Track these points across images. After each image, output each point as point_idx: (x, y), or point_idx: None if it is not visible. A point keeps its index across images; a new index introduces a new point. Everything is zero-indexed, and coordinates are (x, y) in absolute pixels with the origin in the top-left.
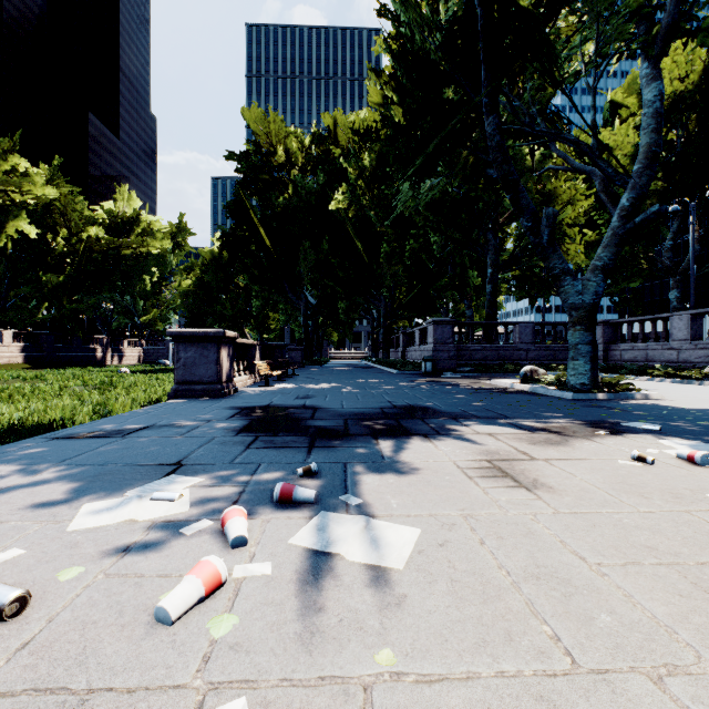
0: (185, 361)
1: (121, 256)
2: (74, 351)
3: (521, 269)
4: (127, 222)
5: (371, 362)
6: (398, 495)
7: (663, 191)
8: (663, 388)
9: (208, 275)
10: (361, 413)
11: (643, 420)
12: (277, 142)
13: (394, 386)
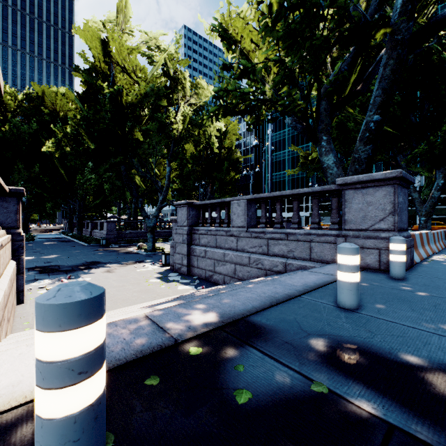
0: None
1: None
2: None
3: (148, 198)
4: None
5: (69, 236)
6: (89, 276)
7: (201, 171)
8: None
9: None
10: (76, 265)
11: (151, 259)
12: None
13: (87, 254)
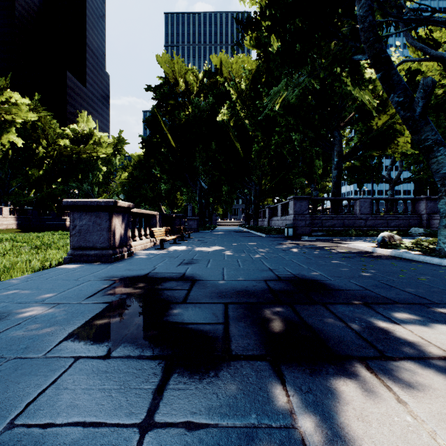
0: (80, 228)
1: (81, 158)
2: (51, 221)
3: (359, 159)
4: (85, 136)
5: (245, 228)
6: None
7: None
8: None
9: (137, 170)
10: (244, 291)
11: None
12: (180, 77)
13: (268, 249)
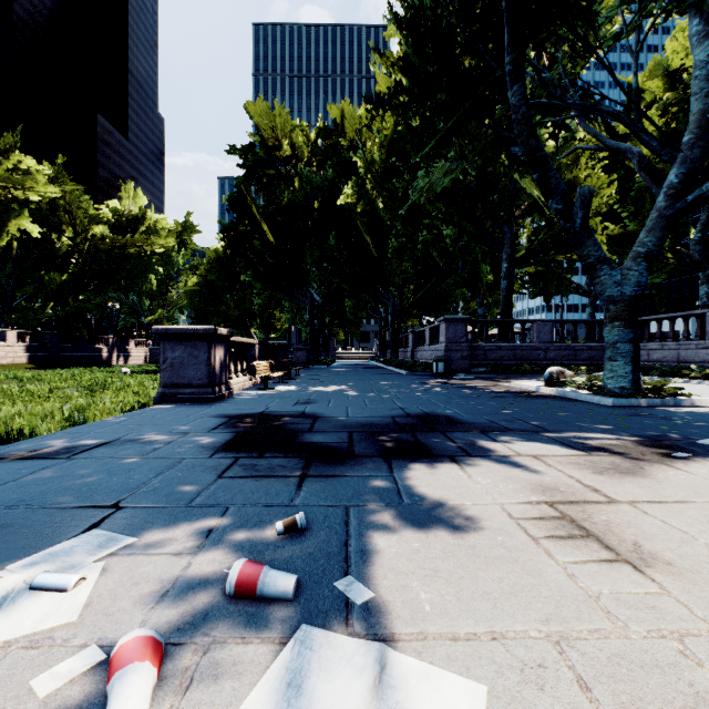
0: (172, 362)
1: (126, 255)
2: (80, 351)
3: (538, 264)
4: (132, 220)
5: (379, 362)
6: (430, 580)
7: None
8: (707, 392)
9: (213, 274)
10: (369, 424)
11: None
12: (282, 136)
13: (405, 388)
